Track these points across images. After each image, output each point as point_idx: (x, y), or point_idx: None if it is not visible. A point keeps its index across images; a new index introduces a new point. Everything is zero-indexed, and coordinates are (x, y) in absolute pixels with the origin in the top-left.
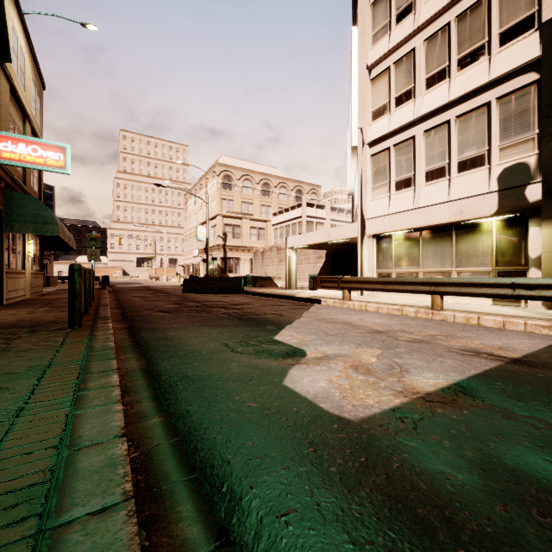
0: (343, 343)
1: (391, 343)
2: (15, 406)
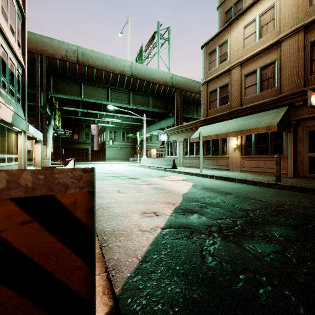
0: (169, 181)
1: (154, 181)
2: (215, 174)
